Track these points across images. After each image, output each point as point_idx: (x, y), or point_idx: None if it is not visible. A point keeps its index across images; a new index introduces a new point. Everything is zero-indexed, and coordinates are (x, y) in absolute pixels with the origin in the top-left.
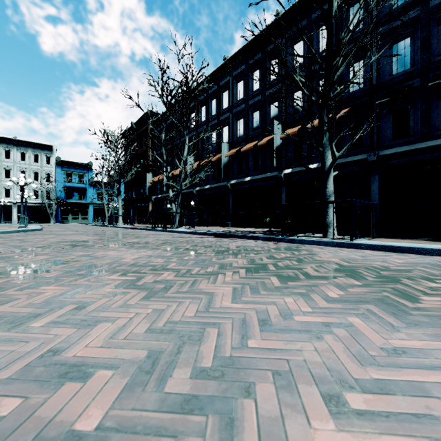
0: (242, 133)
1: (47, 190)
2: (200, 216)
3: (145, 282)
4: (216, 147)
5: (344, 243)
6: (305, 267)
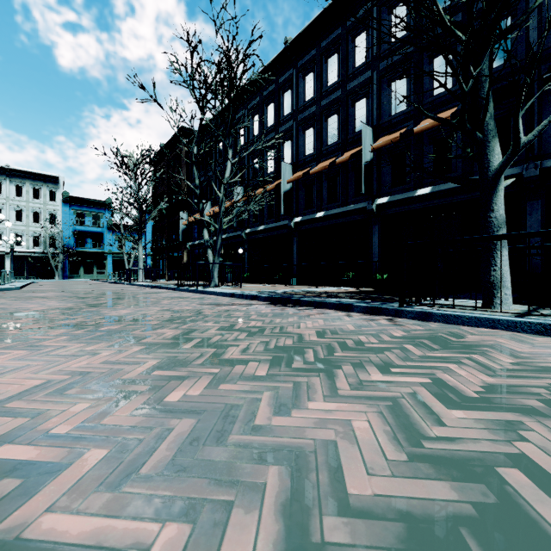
0: (312, 148)
1: (51, 235)
2: (251, 270)
3: None
4: (274, 171)
5: None
6: None
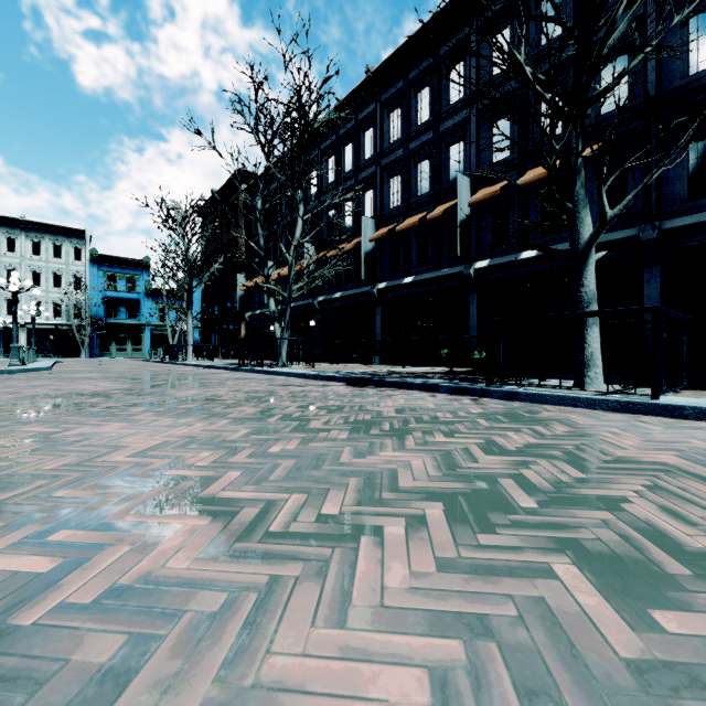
0: (399, 200)
1: (75, 303)
2: (325, 346)
3: (68, 598)
4: (353, 226)
5: (637, 404)
6: (618, 491)
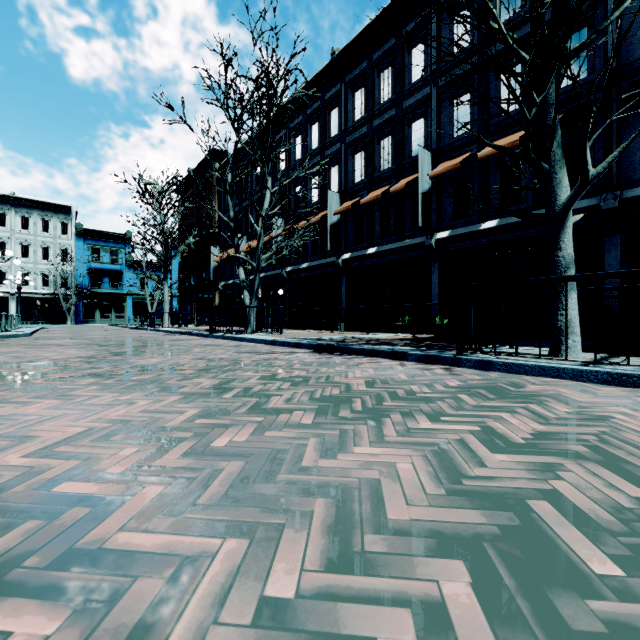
0: (363, 175)
1: (62, 274)
2: (293, 313)
3: None
4: (319, 200)
5: (632, 376)
6: None
